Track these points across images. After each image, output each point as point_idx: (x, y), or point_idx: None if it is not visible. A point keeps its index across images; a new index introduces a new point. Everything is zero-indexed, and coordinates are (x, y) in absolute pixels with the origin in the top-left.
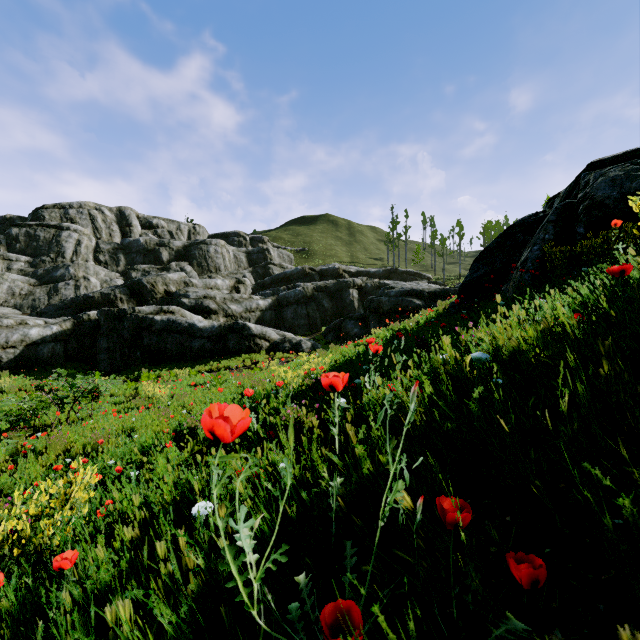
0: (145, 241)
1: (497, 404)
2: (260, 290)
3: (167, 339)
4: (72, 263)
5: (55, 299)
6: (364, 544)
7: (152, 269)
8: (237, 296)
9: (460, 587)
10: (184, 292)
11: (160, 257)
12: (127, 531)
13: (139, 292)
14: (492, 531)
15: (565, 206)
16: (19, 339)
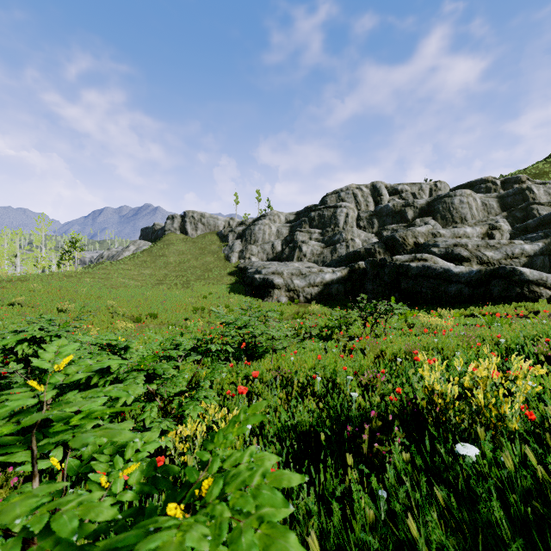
0: (393, 205)
1: None
2: (520, 235)
3: (422, 283)
4: (343, 230)
5: (334, 256)
6: None
7: (399, 227)
8: (493, 242)
9: None
10: (432, 242)
11: (405, 216)
12: None
13: (392, 246)
14: None
15: None
16: (320, 281)
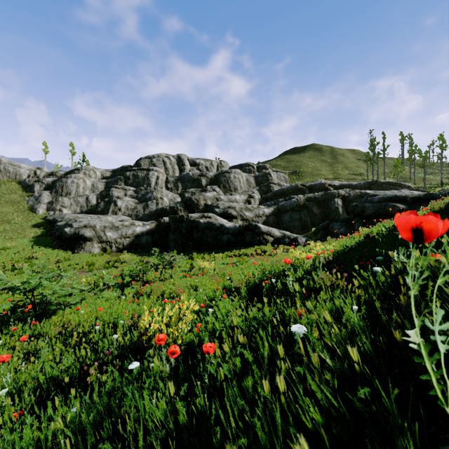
0: (192, 174)
1: None
2: (264, 202)
3: (207, 234)
4: (154, 190)
5: (147, 211)
6: None
7: (196, 191)
8: (249, 206)
9: None
10: (216, 204)
11: (201, 183)
12: (240, 338)
13: (190, 205)
14: None
15: None
16: (131, 233)
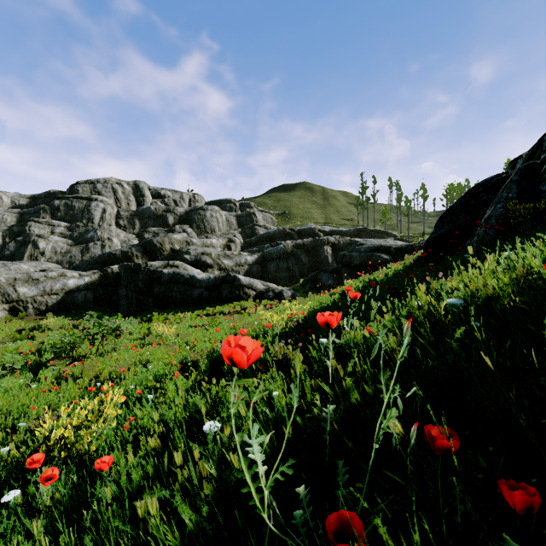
0: (155, 208)
1: (479, 343)
2: (248, 247)
3: (173, 288)
4: (99, 227)
5: (86, 256)
6: (352, 464)
7: (160, 231)
8: (229, 253)
9: (448, 508)
10: (186, 250)
11: (167, 221)
12: (150, 442)
13: (150, 250)
14: (480, 459)
15: (528, 167)
16: (60, 288)
